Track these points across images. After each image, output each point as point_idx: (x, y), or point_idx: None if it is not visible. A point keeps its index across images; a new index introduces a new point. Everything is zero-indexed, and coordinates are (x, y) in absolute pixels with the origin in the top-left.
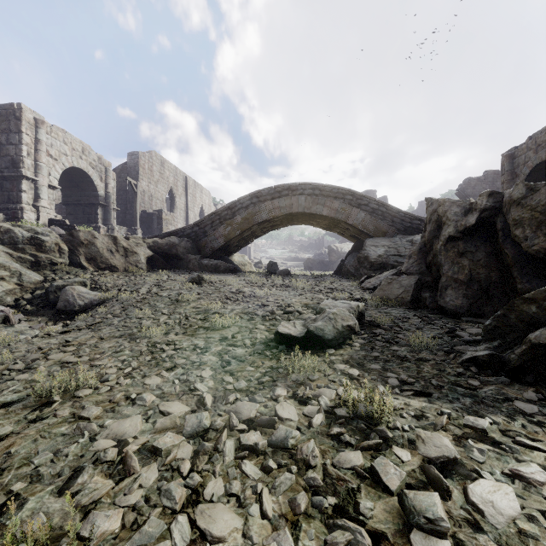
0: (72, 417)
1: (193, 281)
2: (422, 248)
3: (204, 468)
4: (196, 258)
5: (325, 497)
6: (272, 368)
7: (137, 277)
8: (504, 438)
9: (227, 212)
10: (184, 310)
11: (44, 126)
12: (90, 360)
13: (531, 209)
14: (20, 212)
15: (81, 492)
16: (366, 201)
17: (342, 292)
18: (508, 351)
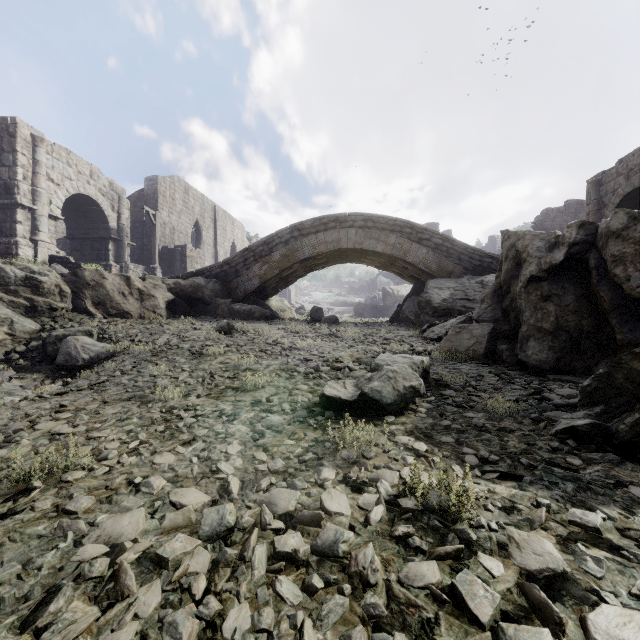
0: (55, 511)
1: (221, 330)
2: (497, 291)
3: (224, 588)
4: (226, 302)
5: (391, 633)
6: (317, 442)
7: (155, 325)
8: (624, 541)
9: (263, 248)
10: (209, 366)
11: (44, 145)
12: (88, 430)
13: (634, 242)
14: (15, 248)
15: (53, 626)
16: (428, 235)
17: (401, 343)
18: (614, 420)
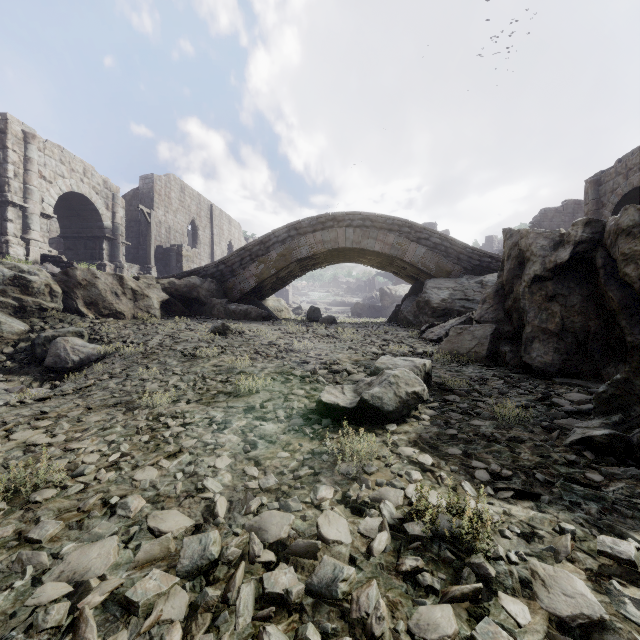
0: (17, 538)
1: (216, 330)
2: (499, 291)
3: None
4: (222, 302)
5: None
6: (313, 454)
7: (148, 326)
8: None
9: (259, 247)
10: (202, 369)
11: (36, 141)
12: (67, 441)
13: None
14: (5, 246)
15: None
16: (426, 235)
17: (400, 344)
18: (635, 431)
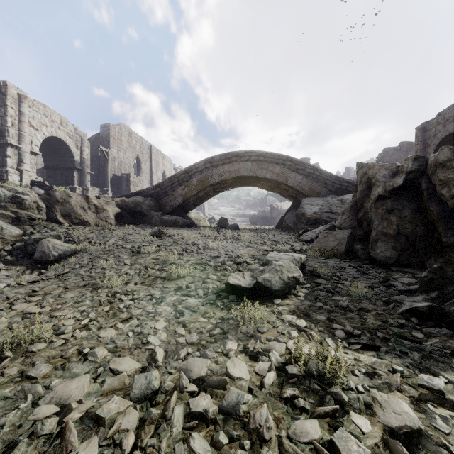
0: (20, 376)
1: (154, 234)
2: (354, 206)
3: (149, 443)
4: (158, 214)
5: None
6: (223, 319)
7: (106, 231)
8: None
9: (184, 175)
10: (145, 261)
11: (27, 101)
12: (52, 310)
13: None
14: (5, 175)
15: None
16: (303, 166)
17: (284, 244)
18: (446, 303)
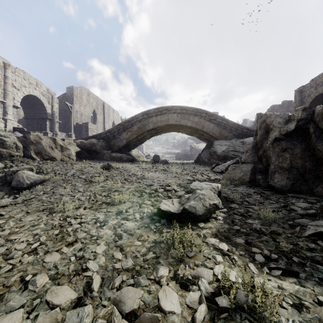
0: None
1: (104, 167)
2: (254, 146)
3: None
4: (108, 152)
5: None
6: (156, 243)
7: (68, 165)
8: None
9: (128, 124)
10: (94, 189)
11: (10, 68)
12: (10, 234)
13: None
14: None
15: None
16: (214, 117)
17: (202, 174)
18: None
